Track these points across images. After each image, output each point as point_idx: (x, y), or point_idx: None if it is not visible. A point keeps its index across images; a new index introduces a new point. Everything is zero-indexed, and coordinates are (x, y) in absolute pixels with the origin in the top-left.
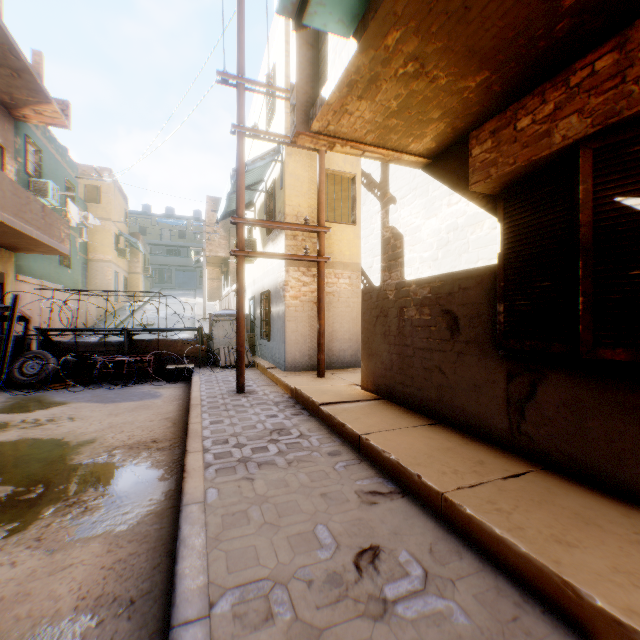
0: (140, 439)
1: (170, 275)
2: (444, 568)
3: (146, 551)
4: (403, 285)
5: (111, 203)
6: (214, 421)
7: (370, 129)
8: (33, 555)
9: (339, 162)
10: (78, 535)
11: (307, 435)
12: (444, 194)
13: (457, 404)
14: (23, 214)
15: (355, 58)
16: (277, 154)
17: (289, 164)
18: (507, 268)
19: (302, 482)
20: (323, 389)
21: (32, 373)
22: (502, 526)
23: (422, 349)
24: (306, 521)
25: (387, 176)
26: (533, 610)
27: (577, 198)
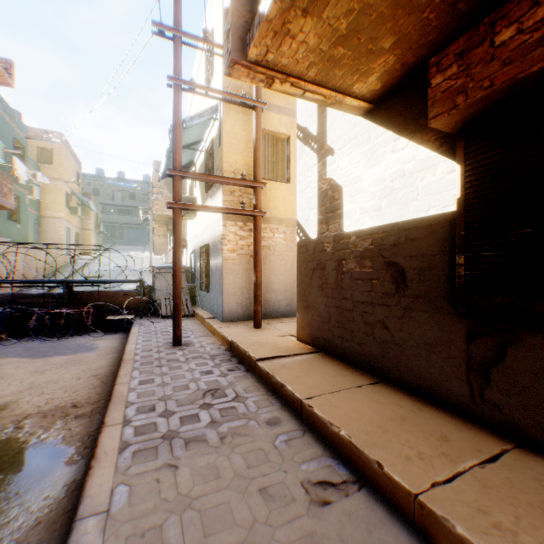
0: (59, 403)
1: (121, 232)
2: None
3: None
4: (342, 237)
5: (63, 164)
6: (144, 380)
7: (313, 61)
8: None
9: (274, 123)
10: None
11: (243, 397)
12: (388, 140)
13: (404, 362)
14: None
15: None
16: (215, 113)
17: (226, 122)
18: (469, 214)
19: (236, 469)
20: (260, 341)
21: None
22: None
23: (363, 303)
24: (240, 543)
25: (324, 128)
26: None
27: None
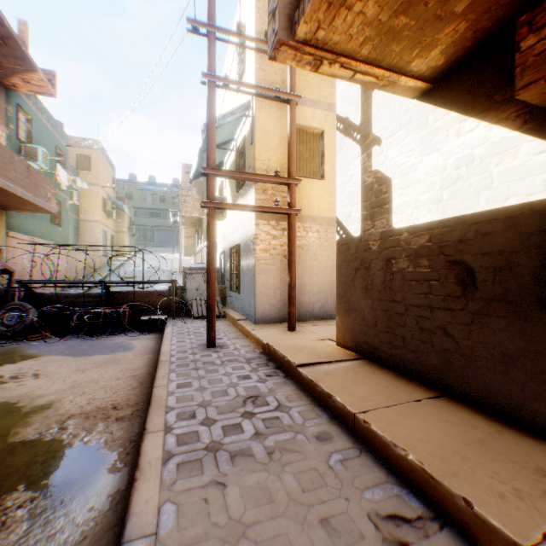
0: (100, 404)
1: (152, 234)
2: None
3: None
4: (391, 234)
5: (99, 170)
6: (181, 384)
7: (369, 36)
8: None
9: (308, 118)
10: None
11: (286, 406)
12: (451, 122)
13: (472, 375)
14: (6, 172)
15: None
16: (247, 109)
17: (259, 119)
18: None
19: (291, 492)
20: (297, 345)
21: (12, 324)
22: None
23: (418, 306)
24: None
25: (369, 116)
26: None
27: None
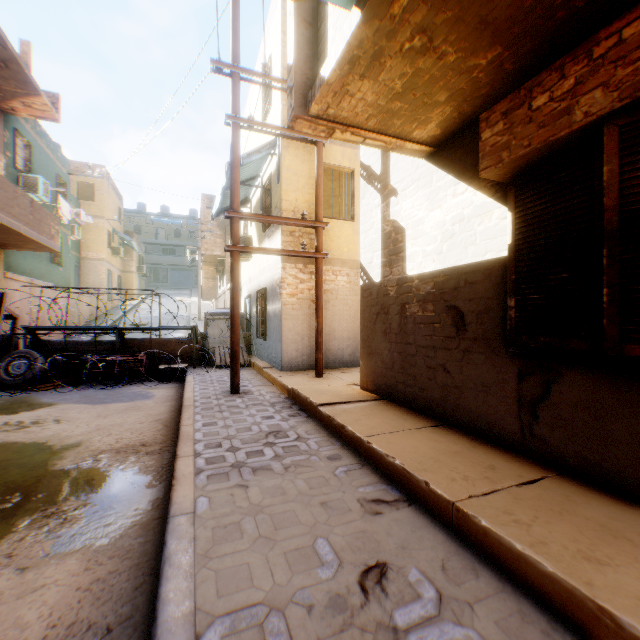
0: (128, 442)
1: (165, 274)
2: (459, 589)
3: (128, 569)
4: (405, 280)
5: (105, 201)
6: (207, 423)
7: (372, 113)
8: (1, 574)
9: (337, 156)
10: (54, 550)
11: (305, 438)
12: (449, 184)
13: (463, 405)
14: (10, 209)
15: (358, 29)
16: (273, 148)
17: (286, 158)
18: (519, 260)
19: (300, 489)
20: (321, 389)
21: (19, 373)
22: (523, 541)
23: (425, 347)
24: (305, 534)
25: (388, 167)
26: (564, 639)
27: (598, 182)
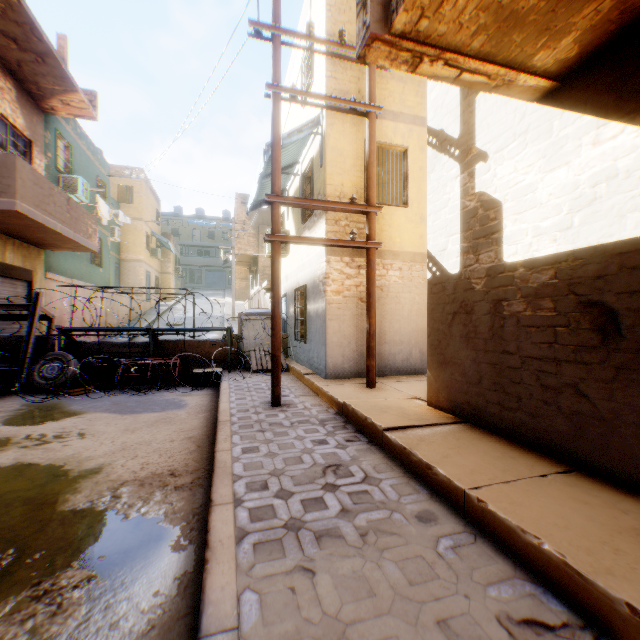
0: (155, 470)
1: (200, 275)
2: None
3: None
4: (501, 269)
5: (142, 203)
6: (247, 448)
7: (483, 23)
8: None
9: (388, 133)
10: None
11: (375, 478)
12: (584, 129)
13: (614, 445)
14: (45, 206)
15: None
16: (316, 126)
17: (330, 137)
18: None
19: (395, 584)
20: (380, 405)
21: (52, 376)
22: None
23: (538, 358)
24: None
25: (471, 126)
26: None
27: None
